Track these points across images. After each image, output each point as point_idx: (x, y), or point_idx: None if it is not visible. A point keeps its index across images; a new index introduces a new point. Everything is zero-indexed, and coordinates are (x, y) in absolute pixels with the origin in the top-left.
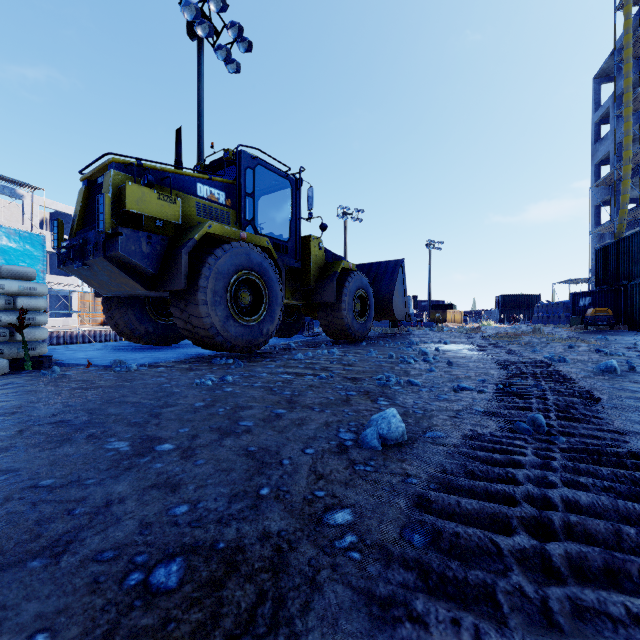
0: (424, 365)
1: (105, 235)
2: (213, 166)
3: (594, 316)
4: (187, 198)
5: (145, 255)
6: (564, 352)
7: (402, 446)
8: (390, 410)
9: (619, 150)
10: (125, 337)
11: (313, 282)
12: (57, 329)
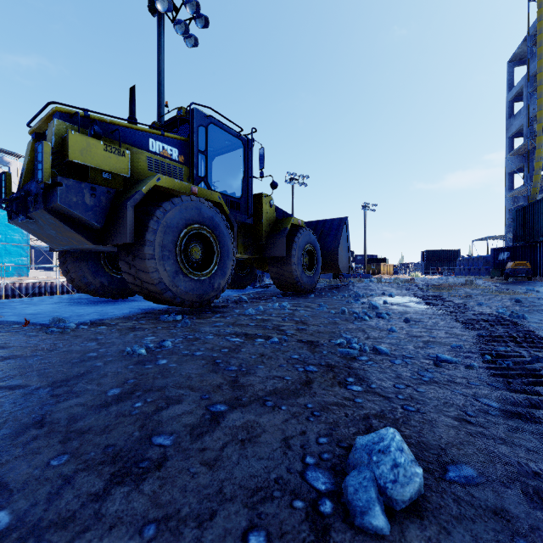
0: (380, 322)
1: (44, 185)
2: (167, 124)
3: (514, 269)
4: (138, 152)
5: (88, 207)
6: (513, 306)
7: (424, 518)
8: (388, 432)
9: (531, 124)
10: (81, 290)
11: (264, 237)
12: (38, 280)
